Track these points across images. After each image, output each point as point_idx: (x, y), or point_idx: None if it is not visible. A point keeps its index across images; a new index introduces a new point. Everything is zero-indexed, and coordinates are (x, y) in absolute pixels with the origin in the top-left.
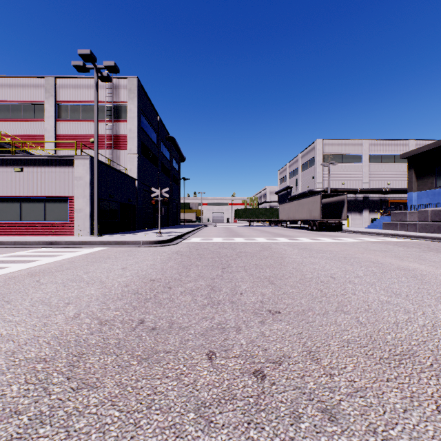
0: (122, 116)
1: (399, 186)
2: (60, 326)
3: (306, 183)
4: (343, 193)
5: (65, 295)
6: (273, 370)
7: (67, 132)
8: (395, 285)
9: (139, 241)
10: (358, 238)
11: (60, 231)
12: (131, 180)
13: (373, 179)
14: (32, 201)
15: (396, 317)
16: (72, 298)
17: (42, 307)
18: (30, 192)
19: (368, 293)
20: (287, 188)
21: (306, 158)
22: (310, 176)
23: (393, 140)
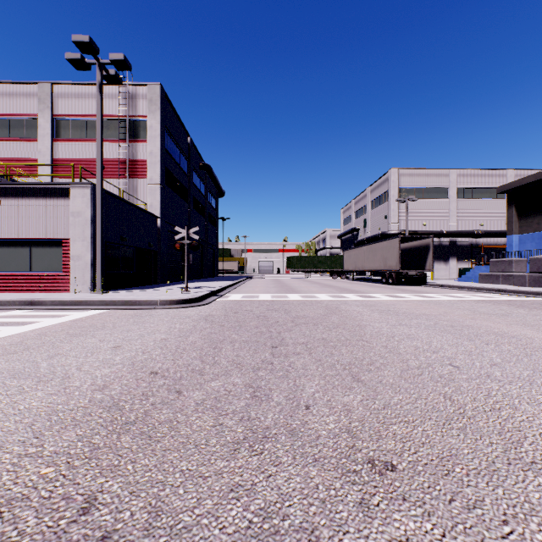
0: (141, 134)
1: (494, 228)
2: None
3: (377, 224)
4: (428, 236)
5: None
6: None
7: (68, 156)
8: None
9: (155, 300)
10: (452, 294)
11: (52, 285)
12: (151, 218)
13: (461, 219)
14: (12, 245)
15: None
16: None
17: None
18: (10, 233)
19: (538, 404)
20: (353, 230)
21: (377, 193)
22: (382, 215)
23: (486, 169)
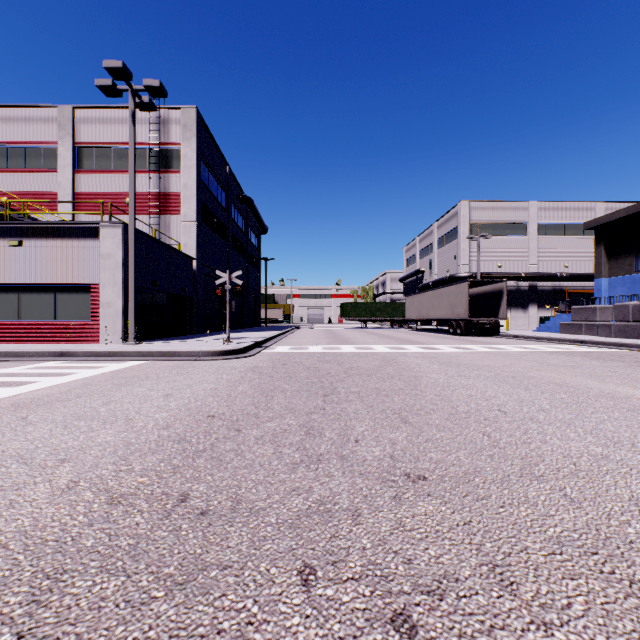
0: (174, 164)
1: (581, 269)
2: (36, 509)
3: (444, 265)
4: (501, 280)
5: (62, 444)
6: (429, 612)
7: (91, 189)
8: (607, 425)
9: (196, 351)
10: (526, 346)
11: (79, 335)
12: (186, 259)
13: (543, 259)
14: (35, 291)
15: (629, 487)
16: (72, 450)
17: (16, 468)
18: (33, 277)
19: (567, 439)
20: (417, 273)
21: (444, 229)
22: (451, 255)
23: (572, 202)
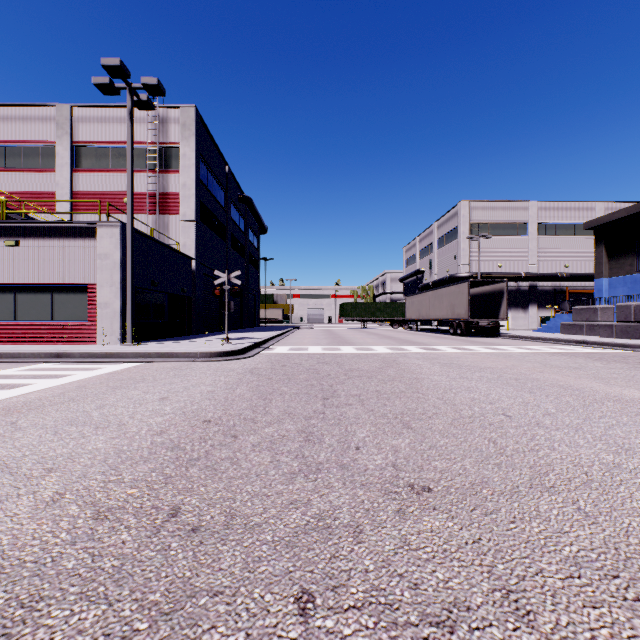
0: (173, 164)
1: (581, 269)
2: (17, 525)
3: (445, 265)
4: (502, 280)
5: (51, 451)
6: None
7: (89, 188)
8: (616, 431)
9: (194, 352)
10: (527, 346)
11: (76, 336)
12: (185, 259)
13: (543, 259)
14: (32, 291)
15: None
16: (61, 459)
17: None
18: (30, 277)
19: (576, 446)
20: (417, 273)
21: (445, 229)
22: (451, 255)
23: (572, 202)
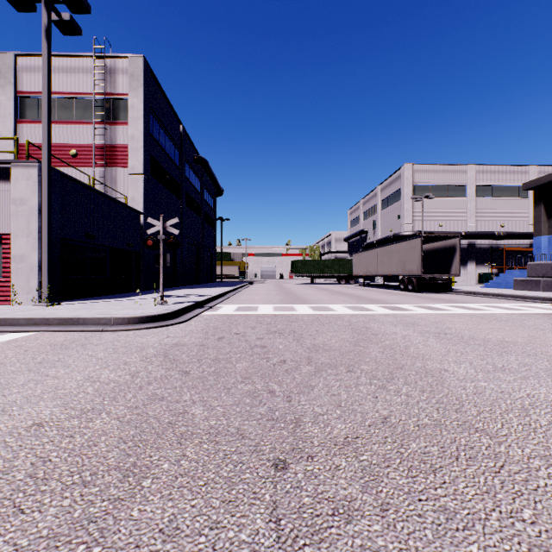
0: (121, 115)
1: (516, 229)
2: None
3: (388, 225)
4: (454, 236)
5: None
6: None
7: (34, 140)
8: None
9: (107, 318)
10: (498, 304)
11: None
12: (132, 213)
13: (481, 219)
14: None
15: None
16: None
17: None
18: None
19: None
20: (361, 232)
21: (388, 191)
22: (394, 216)
23: (508, 165)
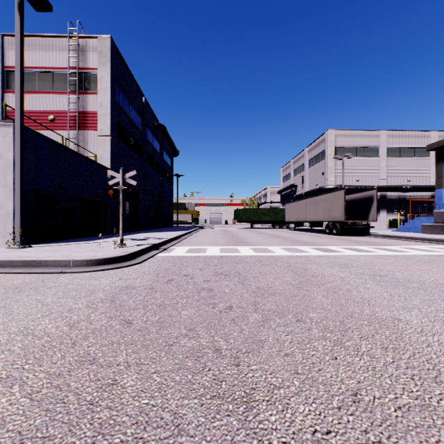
0: (91, 87)
1: (420, 183)
2: None
3: (314, 180)
4: (372, 188)
5: None
6: None
7: None
8: None
9: (67, 260)
10: (414, 246)
11: None
12: (100, 168)
13: (391, 175)
14: None
15: None
16: None
17: None
18: None
19: None
20: (292, 186)
21: (314, 152)
22: (319, 172)
23: (413, 131)
